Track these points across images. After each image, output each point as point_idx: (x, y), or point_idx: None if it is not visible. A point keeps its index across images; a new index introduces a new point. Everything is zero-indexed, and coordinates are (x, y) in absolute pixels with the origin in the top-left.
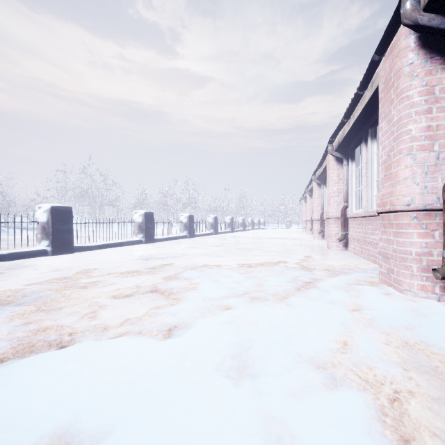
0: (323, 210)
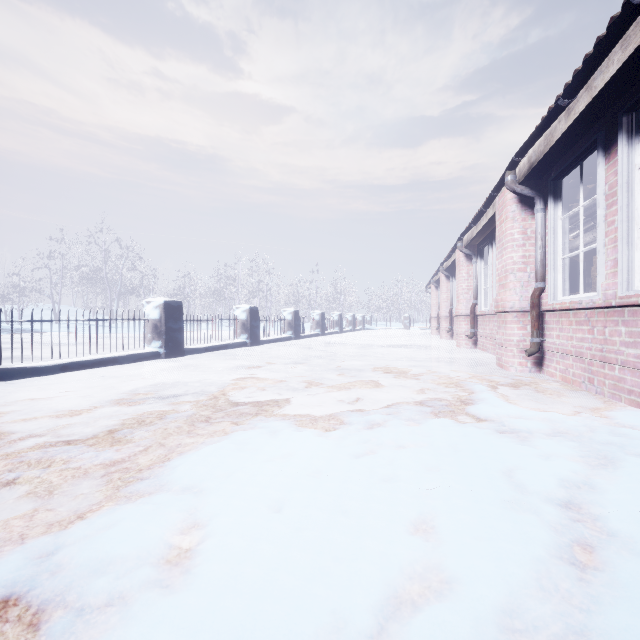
0: (476, 299)
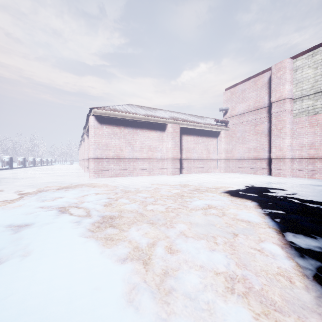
0: None
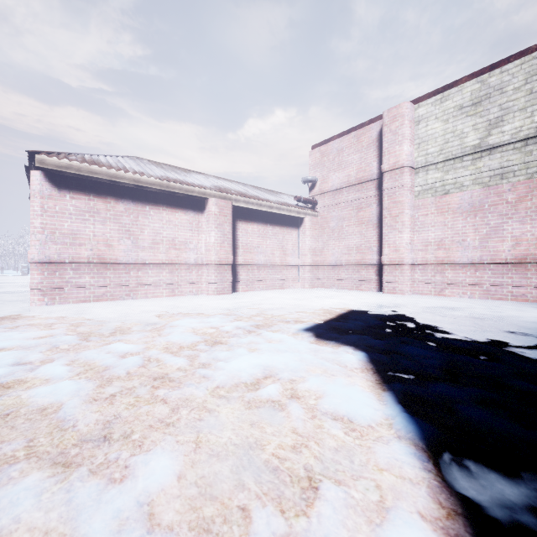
0: None
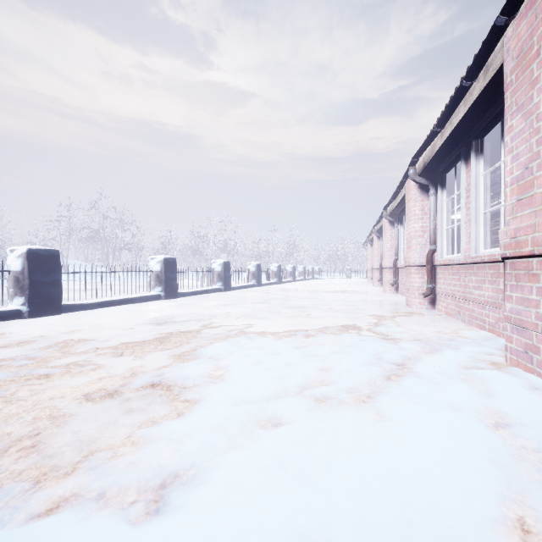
0: (397, 255)
